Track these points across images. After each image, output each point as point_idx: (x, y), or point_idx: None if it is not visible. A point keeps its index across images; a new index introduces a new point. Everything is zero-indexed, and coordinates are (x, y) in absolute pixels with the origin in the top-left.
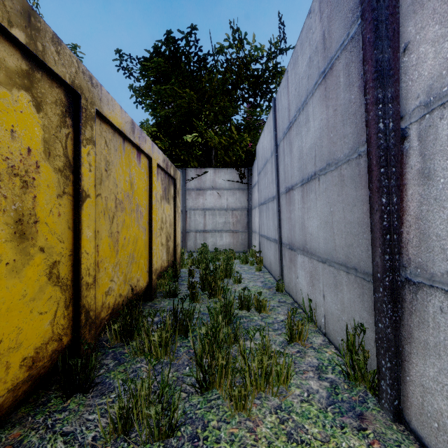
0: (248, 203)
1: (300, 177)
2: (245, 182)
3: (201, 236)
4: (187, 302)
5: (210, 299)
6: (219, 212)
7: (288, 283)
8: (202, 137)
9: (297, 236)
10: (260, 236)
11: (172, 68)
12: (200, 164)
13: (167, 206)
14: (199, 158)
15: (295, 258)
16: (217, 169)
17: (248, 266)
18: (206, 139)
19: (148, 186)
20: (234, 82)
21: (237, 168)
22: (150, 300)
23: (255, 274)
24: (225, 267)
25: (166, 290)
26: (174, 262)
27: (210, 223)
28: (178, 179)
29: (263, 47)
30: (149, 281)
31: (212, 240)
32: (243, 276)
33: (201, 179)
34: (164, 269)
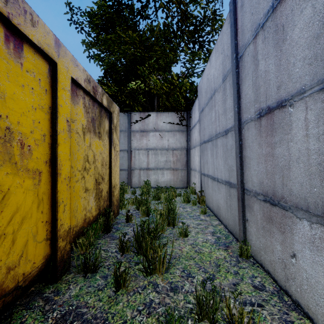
0: (187, 143)
1: (322, 71)
2: (184, 124)
3: (145, 174)
4: (110, 285)
5: (146, 277)
6: (161, 152)
7: (260, 249)
8: (145, 83)
9: (296, 187)
10: (201, 174)
11: (116, 15)
12: (144, 109)
13: (97, 141)
14: (143, 103)
15: (287, 222)
16: (159, 112)
17: (191, 206)
18: (149, 86)
19: (48, 105)
20: (174, 31)
21: (177, 111)
22: (53, 282)
23: (201, 218)
24: (168, 214)
25: (81, 261)
26: (107, 208)
27: (152, 162)
28: (116, 114)
29: (201, 0)
30: (52, 251)
31: (154, 177)
32: (188, 222)
33: (145, 122)
34: (92, 219)
